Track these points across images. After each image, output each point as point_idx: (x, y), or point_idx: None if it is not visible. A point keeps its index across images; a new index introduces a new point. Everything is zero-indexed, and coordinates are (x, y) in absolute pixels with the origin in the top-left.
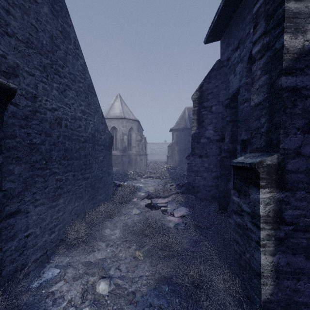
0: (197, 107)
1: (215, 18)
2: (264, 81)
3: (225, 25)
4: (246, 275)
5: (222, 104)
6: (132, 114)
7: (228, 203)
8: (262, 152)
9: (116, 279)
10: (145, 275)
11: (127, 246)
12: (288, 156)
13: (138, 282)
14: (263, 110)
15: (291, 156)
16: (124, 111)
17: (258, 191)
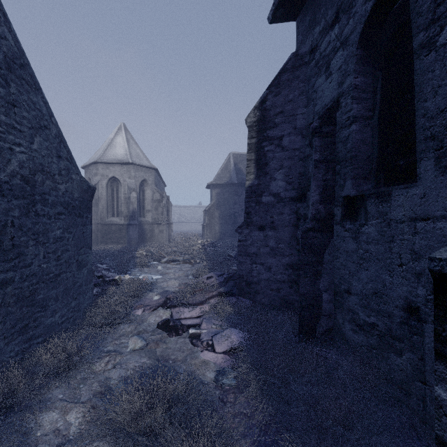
0: (256, 138)
1: None
2: None
3: None
4: None
5: (301, 133)
6: (146, 158)
7: (318, 318)
8: None
9: None
10: None
11: None
12: None
13: None
14: None
15: None
16: (132, 152)
17: None
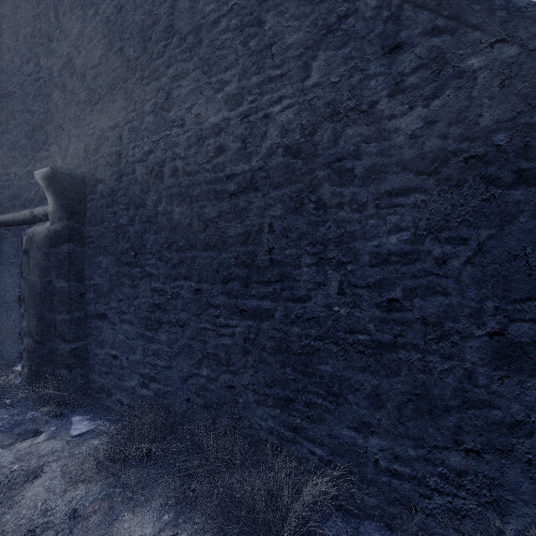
0: None
1: None
2: None
3: None
4: None
5: None
6: None
7: None
8: None
9: None
10: None
11: None
12: None
13: None
14: None
15: None
16: None
17: None
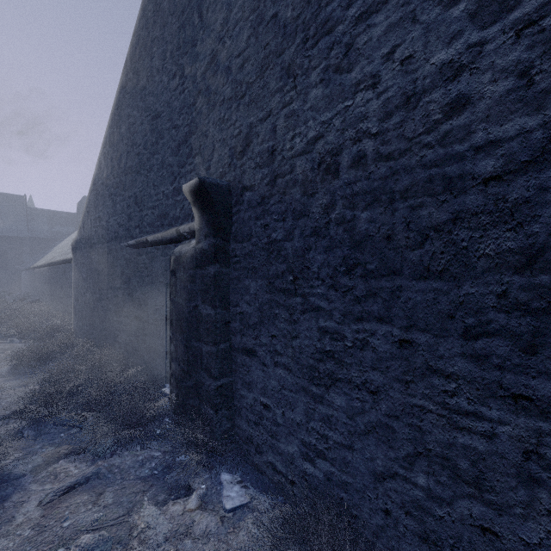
0: None
1: None
2: None
3: None
4: None
5: None
6: None
7: None
8: None
9: None
10: None
11: None
12: None
13: None
14: None
15: None
16: None
17: None
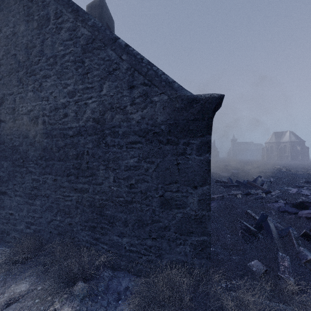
0: None
1: None
2: None
3: None
4: None
5: None
6: None
7: None
8: None
9: None
10: None
11: None
12: None
13: None
14: None
15: None
16: None
17: None
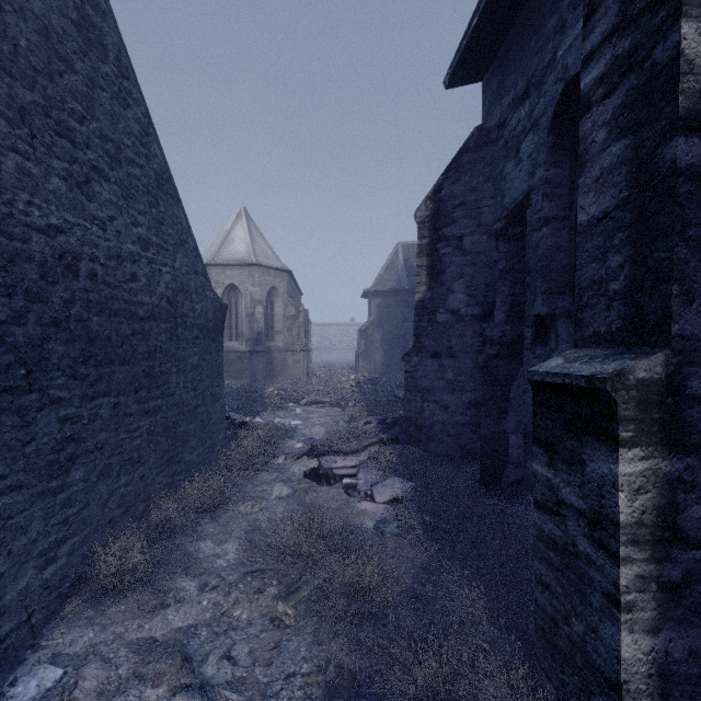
0: (429, 238)
1: (473, 24)
2: (617, 155)
3: (496, 45)
4: (572, 680)
5: (487, 231)
6: (275, 256)
7: (504, 467)
8: (615, 345)
9: (220, 691)
10: (299, 672)
11: (255, 589)
12: (694, 358)
13: (282, 697)
14: (615, 233)
15: (700, 356)
16: (256, 249)
17: (613, 455)
